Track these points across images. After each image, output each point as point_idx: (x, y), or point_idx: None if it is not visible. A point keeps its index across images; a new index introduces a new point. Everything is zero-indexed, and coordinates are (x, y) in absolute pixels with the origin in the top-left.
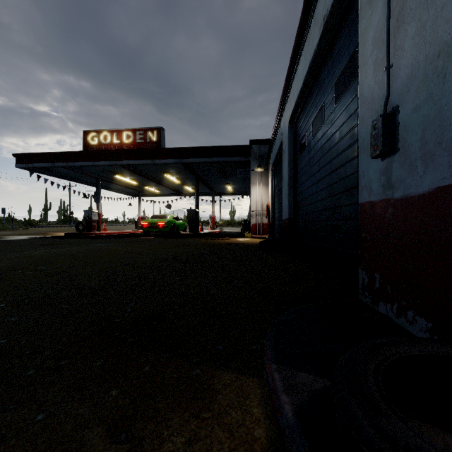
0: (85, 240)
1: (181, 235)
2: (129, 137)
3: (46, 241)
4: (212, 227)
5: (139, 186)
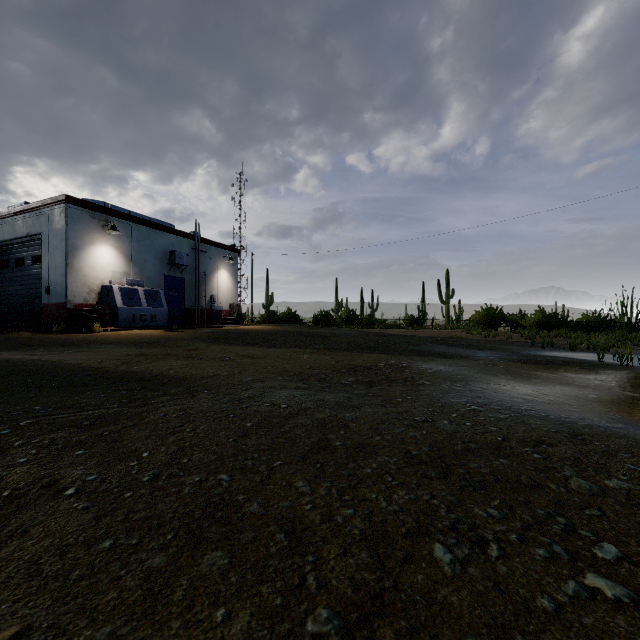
0: None
1: None
2: None
3: None
4: None
5: None
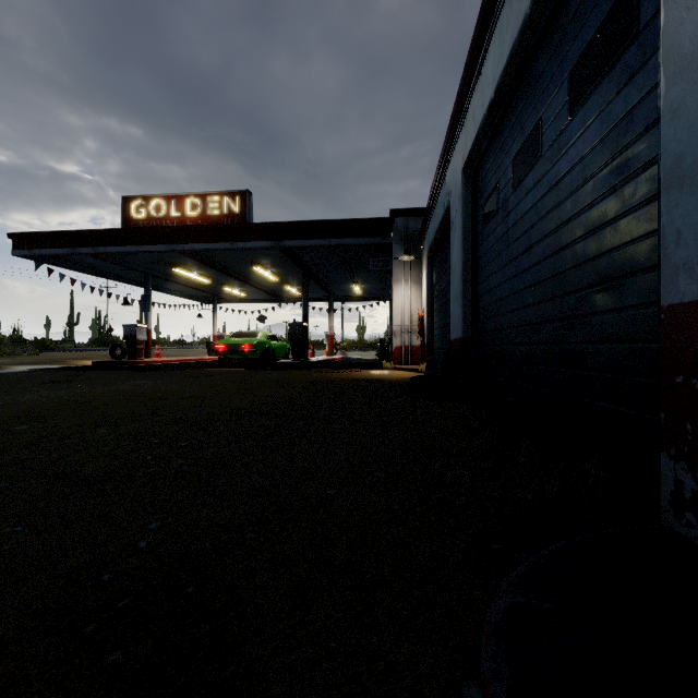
0: (121, 373)
1: (280, 365)
2: (196, 206)
3: (55, 376)
4: (330, 351)
5: (213, 286)
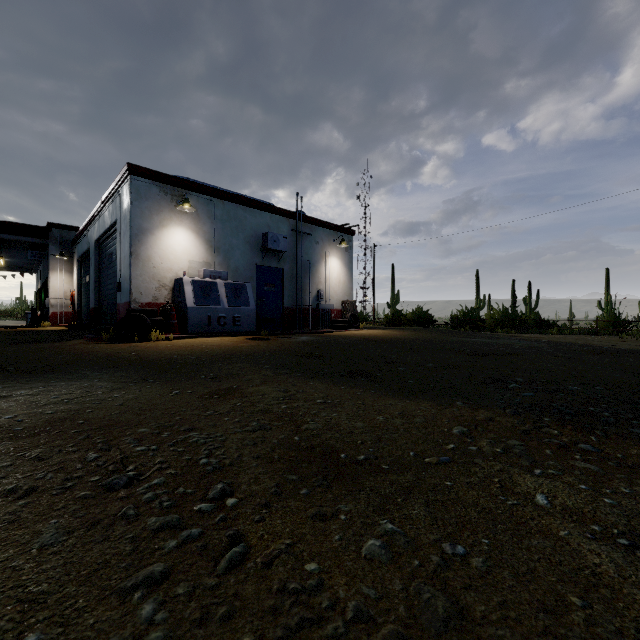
0: None
1: None
2: None
3: None
4: None
5: None
